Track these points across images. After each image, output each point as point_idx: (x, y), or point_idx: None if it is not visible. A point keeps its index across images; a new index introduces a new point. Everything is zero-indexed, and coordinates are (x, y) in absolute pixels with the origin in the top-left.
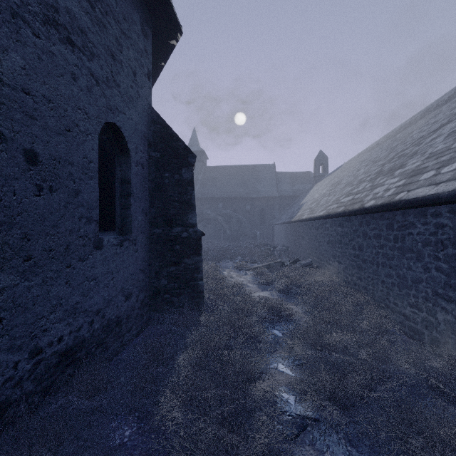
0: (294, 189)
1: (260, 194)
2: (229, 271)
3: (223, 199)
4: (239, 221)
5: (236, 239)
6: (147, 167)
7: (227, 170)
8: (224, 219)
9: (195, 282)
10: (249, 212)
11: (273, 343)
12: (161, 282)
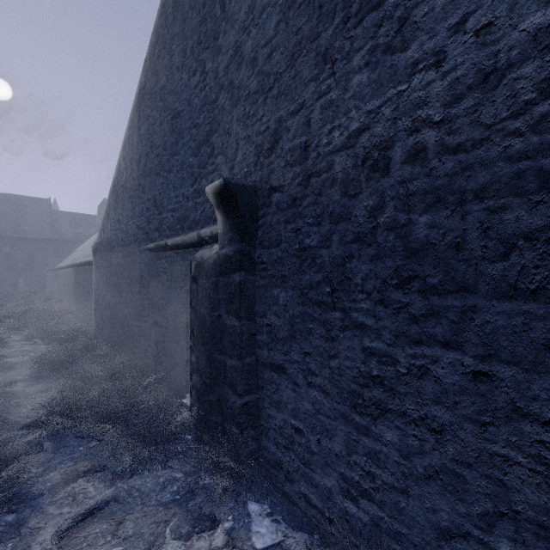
0: (76, 232)
1: (26, 234)
2: None
3: None
4: None
5: None
6: None
7: None
8: None
9: None
10: (8, 255)
11: (1, 326)
12: None
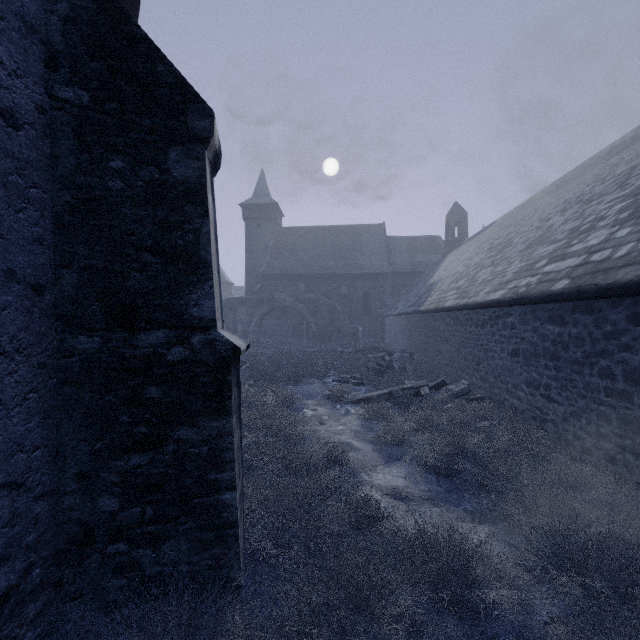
0: (414, 261)
1: (363, 269)
2: (316, 404)
3: (306, 277)
4: (330, 310)
5: (326, 338)
6: (46, 133)
7: (312, 233)
8: (308, 307)
9: (211, 497)
10: (346, 297)
11: None
12: (98, 505)
